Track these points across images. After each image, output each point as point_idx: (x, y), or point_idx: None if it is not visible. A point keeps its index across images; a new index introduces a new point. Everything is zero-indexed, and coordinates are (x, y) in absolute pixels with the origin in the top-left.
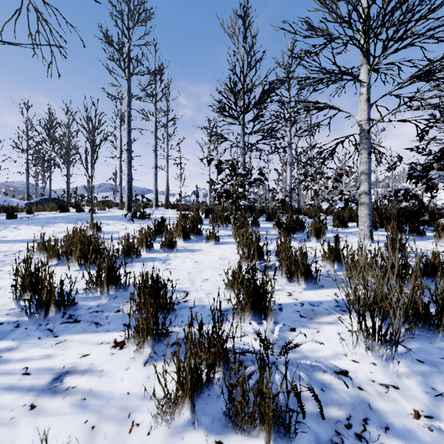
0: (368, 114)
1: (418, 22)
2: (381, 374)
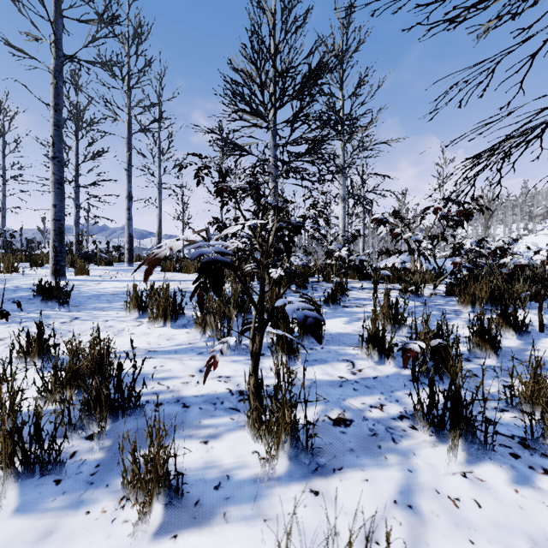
0: None
1: None
2: None
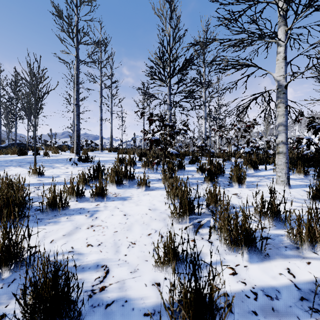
0: (285, 71)
1: None
2: None
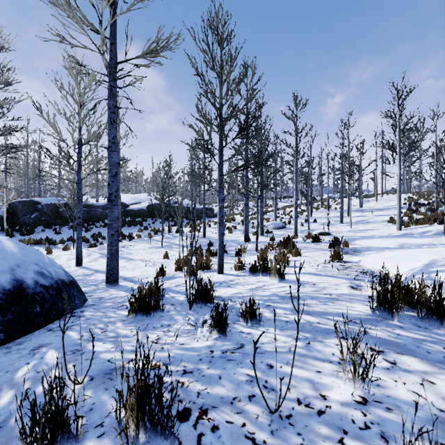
0: None
1: None
2: None
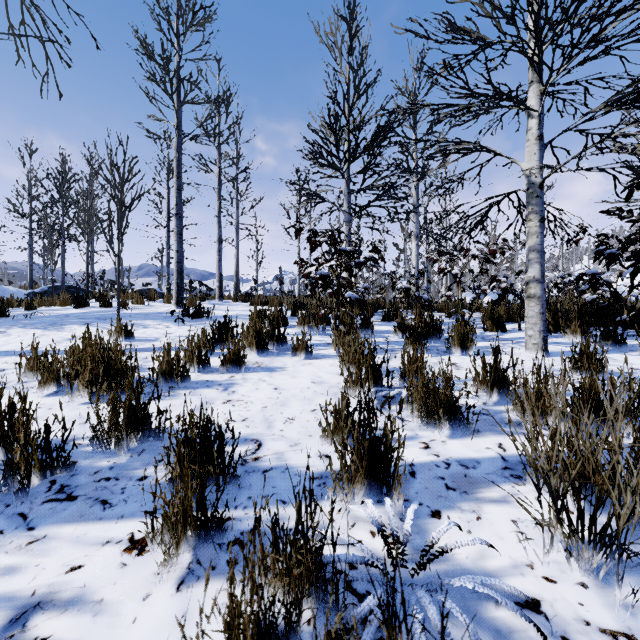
0: (539, 160)
1: (620, 16)
2: (600, 609)
